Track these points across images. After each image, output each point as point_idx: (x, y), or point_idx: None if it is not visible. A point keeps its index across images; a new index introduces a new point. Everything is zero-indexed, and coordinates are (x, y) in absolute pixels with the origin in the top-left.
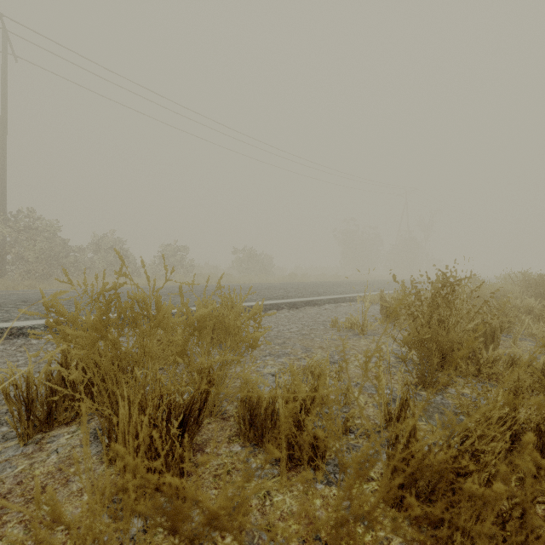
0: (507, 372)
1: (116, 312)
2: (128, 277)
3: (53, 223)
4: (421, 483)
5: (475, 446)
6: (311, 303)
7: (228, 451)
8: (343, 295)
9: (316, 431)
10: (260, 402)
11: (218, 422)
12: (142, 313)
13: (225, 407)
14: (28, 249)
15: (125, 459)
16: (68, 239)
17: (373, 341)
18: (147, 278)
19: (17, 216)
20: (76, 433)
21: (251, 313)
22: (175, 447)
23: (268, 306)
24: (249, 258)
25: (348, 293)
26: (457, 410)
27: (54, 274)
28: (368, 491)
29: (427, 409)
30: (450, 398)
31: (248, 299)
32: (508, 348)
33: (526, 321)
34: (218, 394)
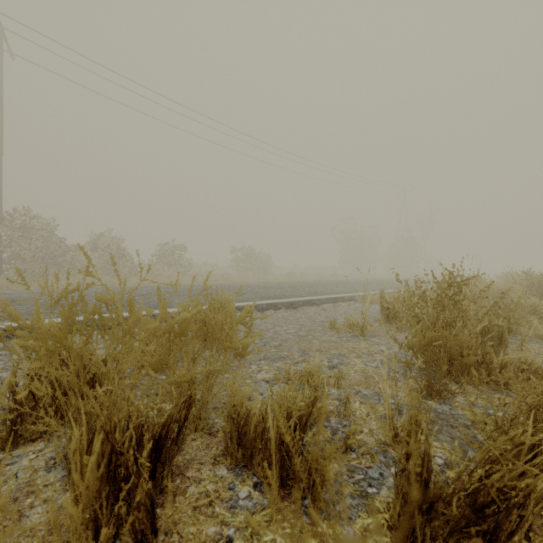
0: (519, 378)
1: (106, 313)
2: (94, 276)
3: (49, 222)
4: (438, 522)
5: (505, 481)
6: (309, 303)
7: (212, 475)
8: (342, 294)
9: (308, 510)
10: (249, 418)
11: (204, 439)
12: (112, 318)
13: (211, 422)
14: (24, 247)
15: (37, 537)
16: (65, 238)
17: (373, 344)
18: (118, 277)
19: (13, 215)
20: (42, 452)
21: (241, 317)
22: (144, 480)
23: (265, 306)
24: (248, 257)
25: (347, 292)
26: (468, 422)
27: (51, 273)
28: (373, 527)
29: (436, 421)
30: (460, 409)
31: (244, 298)
32: (516, 351)
33: (535, 322)
34: (204, 407)
